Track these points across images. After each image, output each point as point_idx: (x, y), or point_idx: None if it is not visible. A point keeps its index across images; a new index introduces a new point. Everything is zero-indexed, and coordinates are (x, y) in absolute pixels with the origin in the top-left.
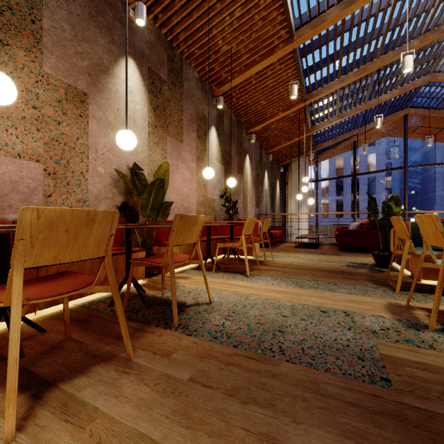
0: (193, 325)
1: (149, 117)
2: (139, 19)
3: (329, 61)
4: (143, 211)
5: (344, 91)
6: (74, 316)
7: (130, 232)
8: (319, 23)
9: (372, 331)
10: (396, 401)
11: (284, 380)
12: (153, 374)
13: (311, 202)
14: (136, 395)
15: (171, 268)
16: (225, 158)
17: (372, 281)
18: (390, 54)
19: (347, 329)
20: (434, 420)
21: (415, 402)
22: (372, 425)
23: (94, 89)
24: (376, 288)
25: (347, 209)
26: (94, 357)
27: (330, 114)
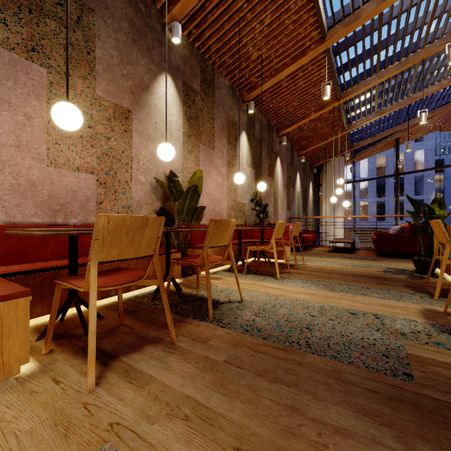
0: (226, 319)
1: (183, 127)
2: (175, 38)
3: (366, 56)
4: (179, 215)
5: (383, 86)
6: (124, 307)
7: (169, 234)
8: (353, 20)
9: (401, 334)
10: (415, 392)
11: (309, 368)
12: (194, 355)
13: (346, 204)
14: (181, 369)
15: (207, 267)
16: (255, 162)
17: (410, 287)
18: (437, 43)
19: (376, 330)
20: (450, 409)
21: (434, 394)
22: (388, 408)
23: (137, 106)
24: (412, 294)
25: (389, 212)
26: (144, 339)
27: (368, 110)
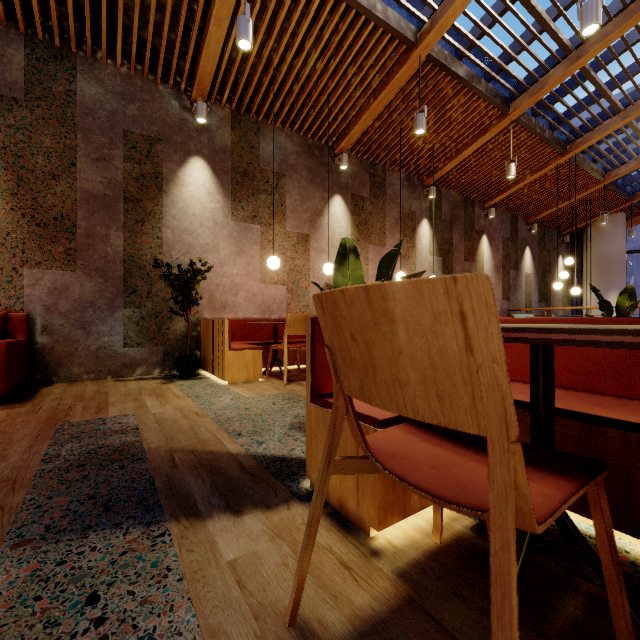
0: None
1: (352, 234)
2: (342, 166)
3: (590, 102)
4: None
5: None
6: (301, 370)
7: None
8: (539, 89)
9: None
10: None
11: None
12: None
13: (574, 292)
14: None
15: None
16: (442, 248)
17: None
18: None
19: None
20: None
21: None
22: None
23: (313, 229)
24: None
25: None
26: None
27: (639, 149)
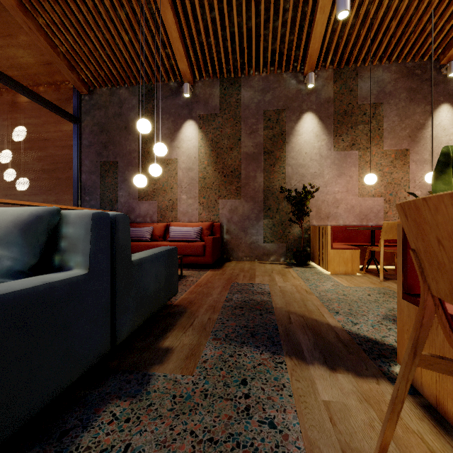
0: None
1: None
2: (451, 74)
3: None
4: None
5: None
6: None
7: None
8: None
9: None
10: None
11: None
12: None
13: None
14: None
15: None
16: None
17: None
18: None
19: None
20: None
21: None
22: None
23: (413, 143)
24: None
25: None
26: None
27: None
